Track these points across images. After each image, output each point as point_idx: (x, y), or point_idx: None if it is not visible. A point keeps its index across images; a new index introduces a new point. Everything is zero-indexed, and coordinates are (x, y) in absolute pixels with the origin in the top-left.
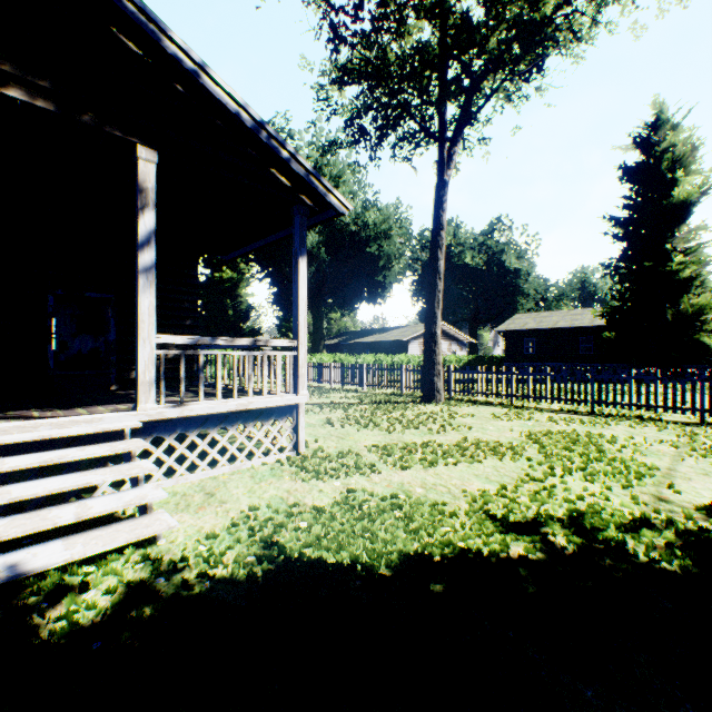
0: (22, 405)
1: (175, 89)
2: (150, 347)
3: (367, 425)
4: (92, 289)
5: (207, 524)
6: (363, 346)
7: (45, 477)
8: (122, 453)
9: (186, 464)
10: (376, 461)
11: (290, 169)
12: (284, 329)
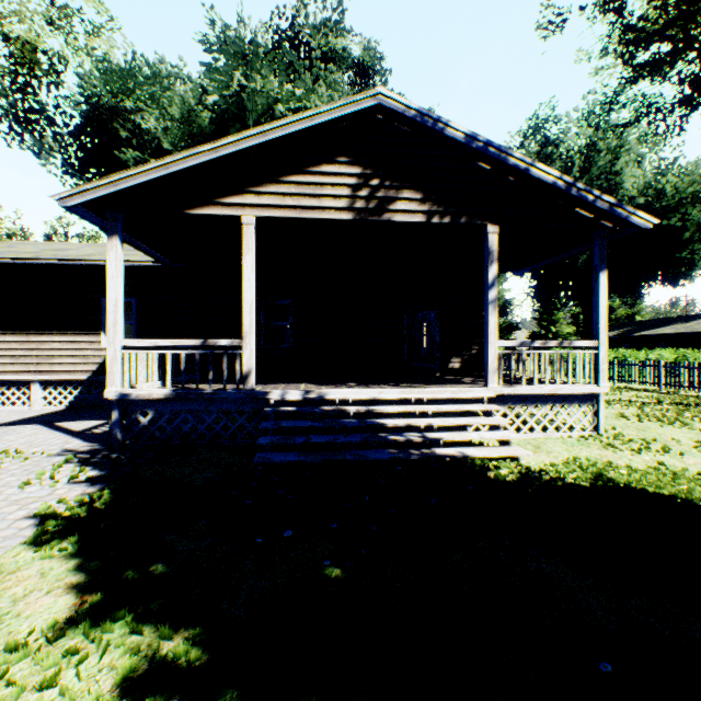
0: (408, 381)
1: (507, 181)
2: (494, 349)
3: (671, 423)
4: (426, 309)
5: (545, 460)
6: (654, 339)
7: (454, 417)
8: (481, 412)
9: (513, 426)
10: (686, 451)
11: (594, 207)
12: (543, 323)
